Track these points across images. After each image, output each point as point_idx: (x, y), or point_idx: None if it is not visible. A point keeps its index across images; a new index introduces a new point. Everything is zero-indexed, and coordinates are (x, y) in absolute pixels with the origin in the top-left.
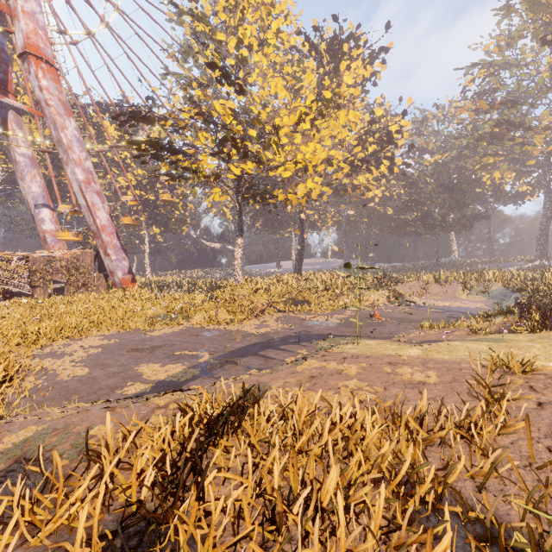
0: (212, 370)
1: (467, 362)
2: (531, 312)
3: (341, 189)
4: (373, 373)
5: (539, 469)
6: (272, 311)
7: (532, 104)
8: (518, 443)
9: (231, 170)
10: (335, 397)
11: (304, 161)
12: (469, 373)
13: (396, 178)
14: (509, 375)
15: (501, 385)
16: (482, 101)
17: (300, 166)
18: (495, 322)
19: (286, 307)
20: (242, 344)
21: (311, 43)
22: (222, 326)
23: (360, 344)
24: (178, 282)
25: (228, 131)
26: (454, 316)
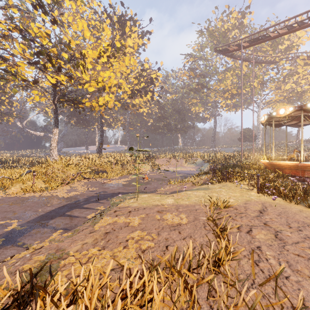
0: (17, 237)
1: (198, 204)
2: (216, 173)
3: (125, 105)
4: (149, 221)
5: (260, 286)
6: (81, 179)
7: (210, 78)
8: (241, 263)
9: (48, 79)
10: (126, 264)
11: (103, 82)
12: (201, 212)
13: (154, 103)
14: (218, 210)
15: (219, 219)
16: (192, 72)
17: (100, 85)
18: (202, 178)
19: (91, 175)
20: (53, 207)
21: (108, 14)
22: (37, 193)
23: (138, 198)
24: (3, 160)
25: (44, 50)
26: (183, 176)
